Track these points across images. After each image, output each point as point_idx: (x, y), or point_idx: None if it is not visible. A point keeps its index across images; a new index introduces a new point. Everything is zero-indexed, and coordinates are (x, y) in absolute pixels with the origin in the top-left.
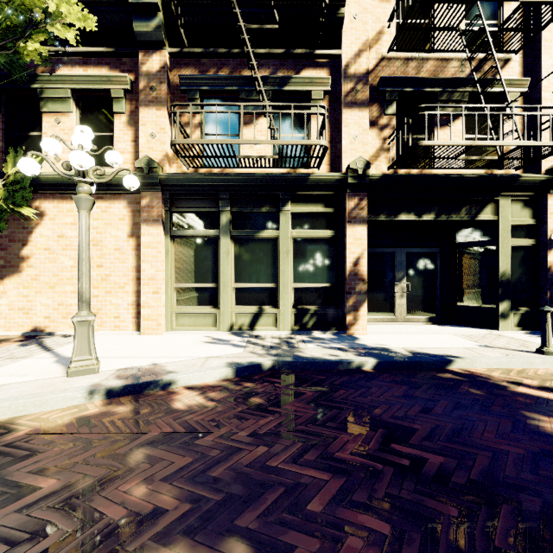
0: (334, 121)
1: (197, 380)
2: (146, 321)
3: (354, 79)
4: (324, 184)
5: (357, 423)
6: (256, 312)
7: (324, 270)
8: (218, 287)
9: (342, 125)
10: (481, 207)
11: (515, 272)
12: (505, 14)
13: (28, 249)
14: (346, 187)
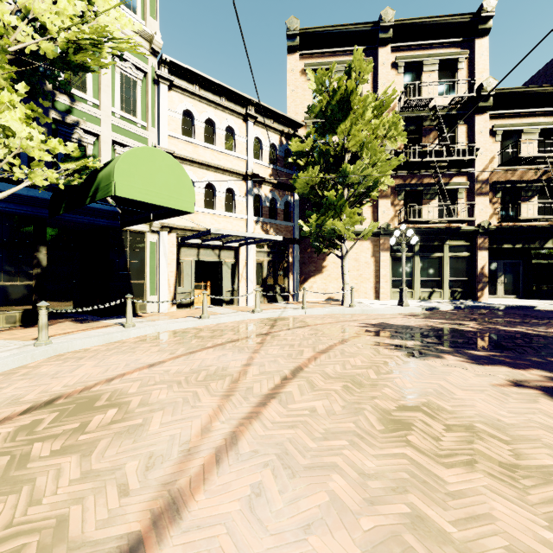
0: (469, 201)
1: (444, 309)
2: (382, 295)
3: (481, 182)
4: (466, 232)
5: (513, 314)
6: (431, 291)
7: (464, 272)
8: (411, 279)
9: (475, 204)
10: (546, 241)
11: None
12: None
13: (325, 263)
14: (478, 233)
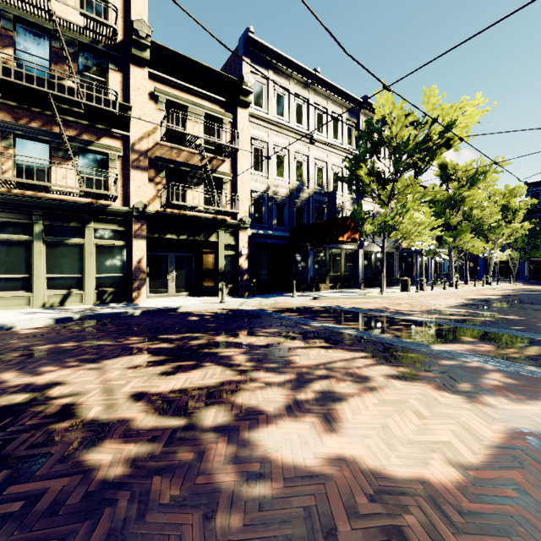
0: (126, 174)
1: (30, 326)
2: None
3: (138, 153)
4: (118, 213)
5: (120, 326)
6: (65, 294)
7: (119, 266)
8: (31, 277)
9: (131, 179)
10: (211, 234)
11: (227, 268)
12: (223, 137)
13: None
14: (133, 217)
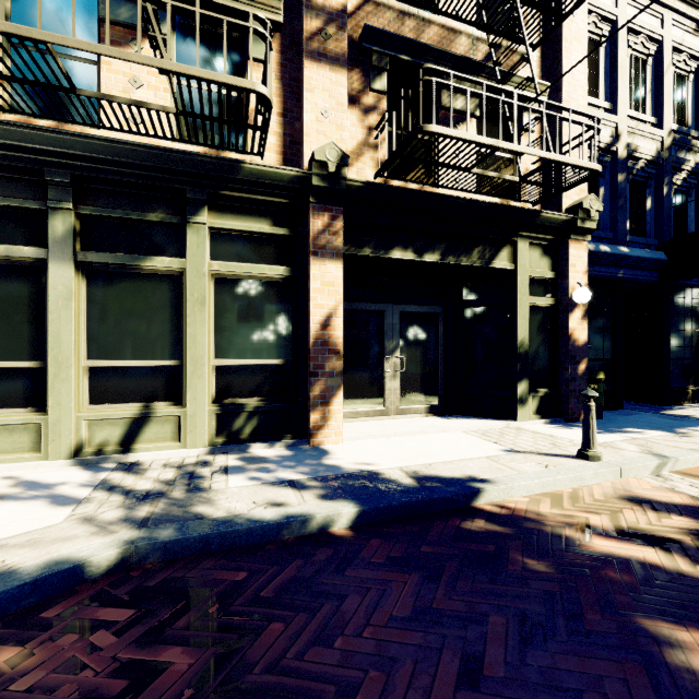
0: (291, 81)
1: None
2: None
3: (323, 14)
4: (271, 182)
5: None
6: (135, 416)
7: (272, 336)
8: (47, 368)
9: (303, 87)
10: (496, 250)
11: (533, 341)
12: None
13: None
14: (310, 194)
